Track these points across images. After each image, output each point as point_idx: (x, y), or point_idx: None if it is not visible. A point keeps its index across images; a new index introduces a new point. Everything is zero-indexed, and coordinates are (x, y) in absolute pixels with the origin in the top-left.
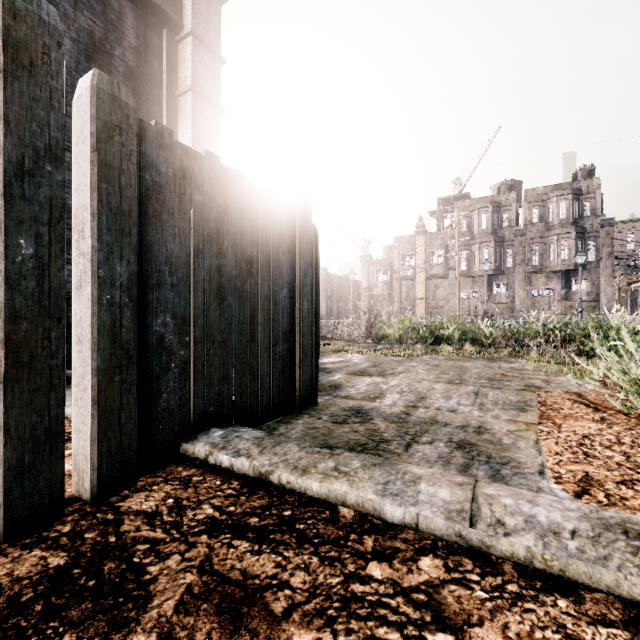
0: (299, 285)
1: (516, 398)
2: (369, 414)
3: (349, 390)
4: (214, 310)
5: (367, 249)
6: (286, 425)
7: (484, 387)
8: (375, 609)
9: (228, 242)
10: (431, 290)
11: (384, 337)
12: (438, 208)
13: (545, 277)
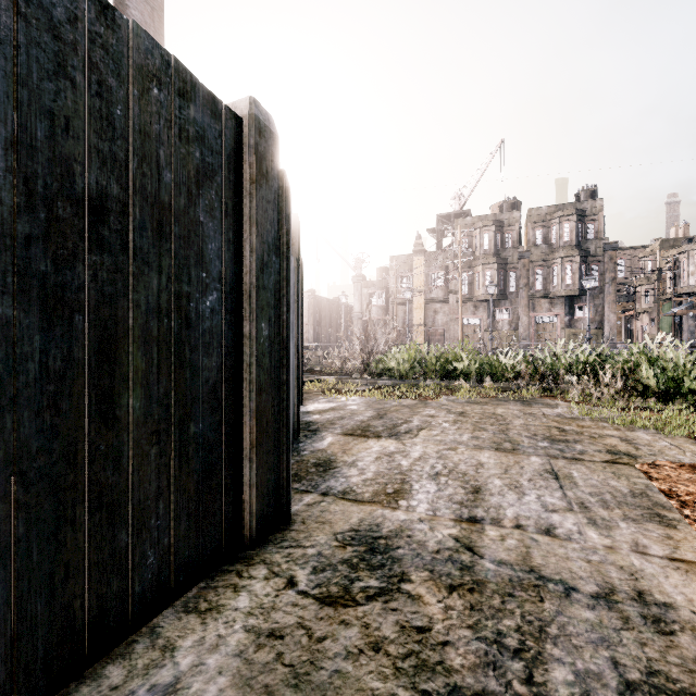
0: (249, 286)
1: (623, 484)
2: (395, 555)
3: (348, 474)
4: None
5: (360, 269)
6: (203, 625)
7: (555, 458)
8: None
9: None
10: (430, 316)
11: (385, 371)
12: (437, 226)
13: (549, 303)
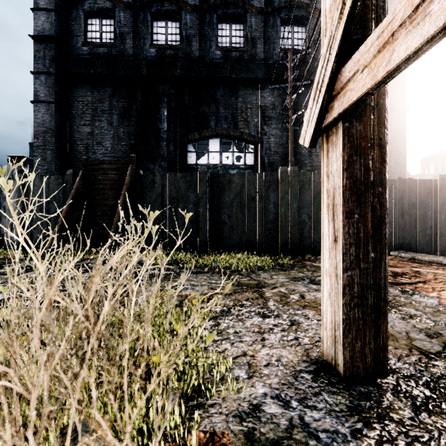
0: (438, 209)
1: None
2: None
3: None
4: (400, 219)
5: None
6: None
7: None
8: (430, 267)
9: (405, 200)
10: None
11: None
12: None
13: None
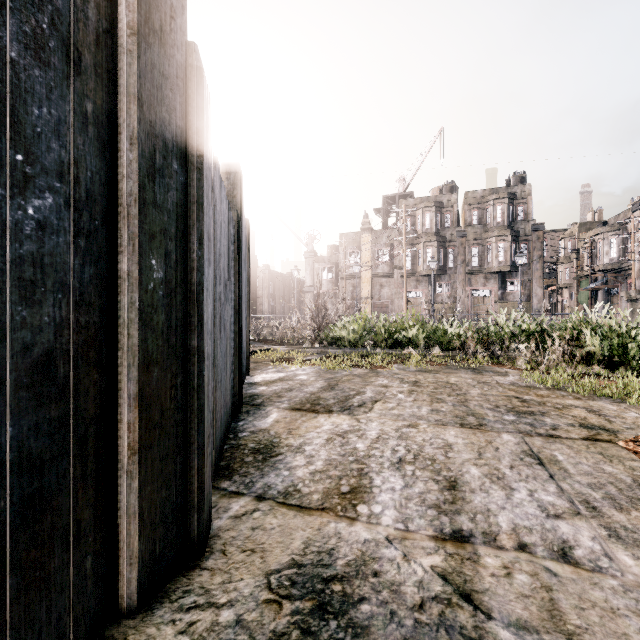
0: (127, 198)
1: (621, 471)
2: (358, 618)
3: (293, 464)
4: None
5: (311, 245)
6: None
7: (528, 435)
8: None
9: None
10: (376, 289)
11: (335, 340)
12: (383, 206)
13: (483, 278)
